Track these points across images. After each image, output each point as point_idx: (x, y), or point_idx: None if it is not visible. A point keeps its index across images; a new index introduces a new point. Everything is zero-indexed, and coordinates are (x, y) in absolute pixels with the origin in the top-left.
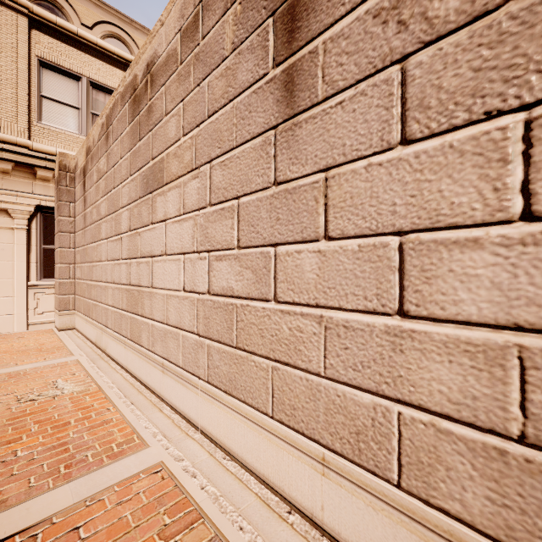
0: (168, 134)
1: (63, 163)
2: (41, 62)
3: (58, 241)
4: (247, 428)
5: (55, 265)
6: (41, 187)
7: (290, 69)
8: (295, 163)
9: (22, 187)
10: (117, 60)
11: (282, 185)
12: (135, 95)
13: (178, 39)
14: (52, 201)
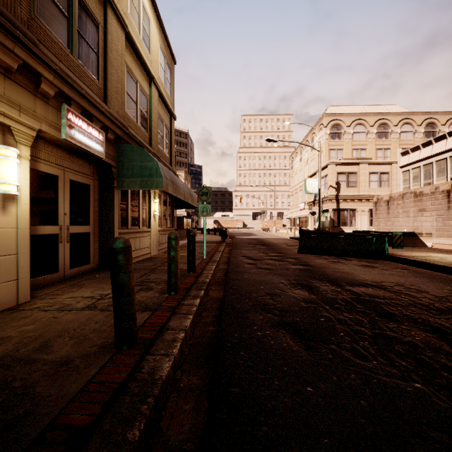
0: (426, 204)
1: (378, 198)
2: (369, 173)
3: (376, 217)
4: (443, 240)
5: (373, 223)
6: (370, 204)
7: (448, 205)
8: (449, 214)
9: (366, 205)
10: (387, 163)
11: (447, 216)
12: (416, 195)
13: (429, 192)
14: (372, 207)
